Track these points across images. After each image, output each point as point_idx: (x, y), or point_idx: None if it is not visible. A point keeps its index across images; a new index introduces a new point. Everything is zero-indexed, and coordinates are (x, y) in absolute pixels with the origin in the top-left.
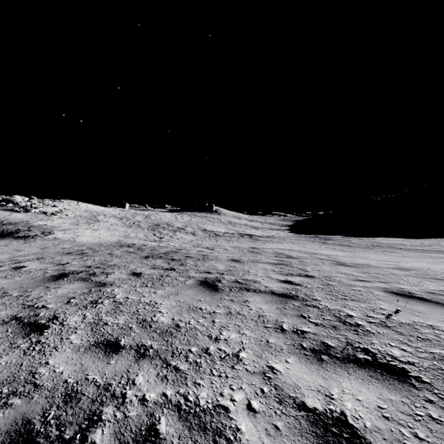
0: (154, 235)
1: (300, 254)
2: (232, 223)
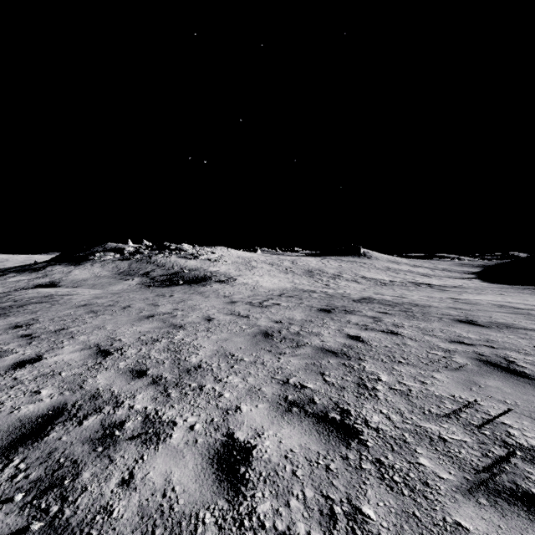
0: (317, 282)
1: (530, 306)
2: (391, 270)
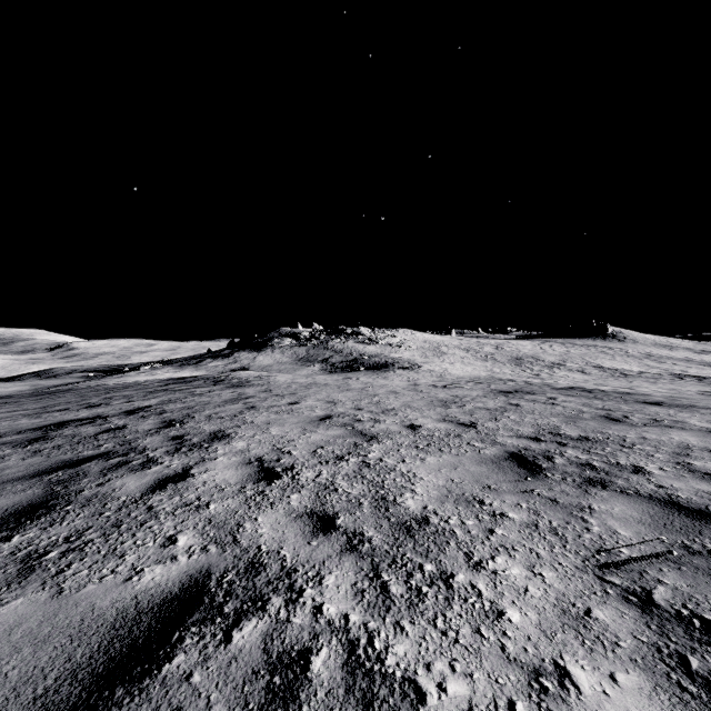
0: (524, 371)
1: None
2: (652, 357)
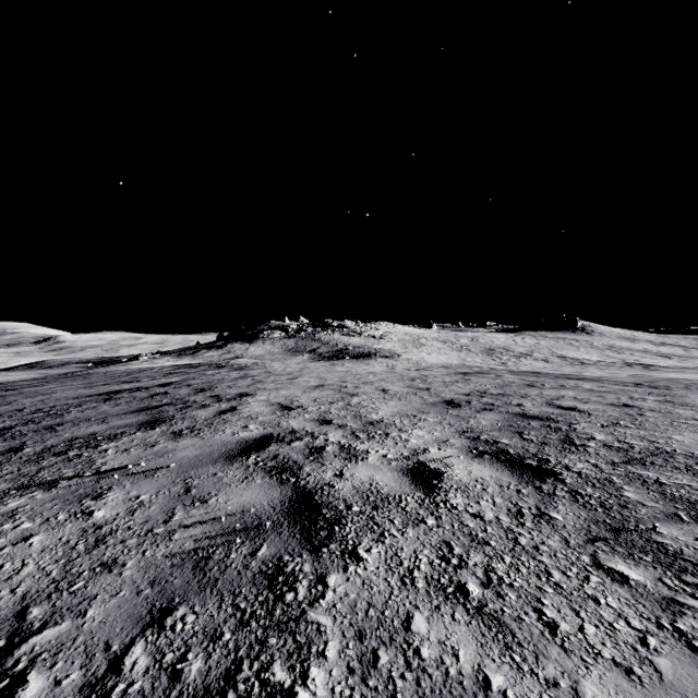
0: (493, 360)
1: None
2: (614, 349)
